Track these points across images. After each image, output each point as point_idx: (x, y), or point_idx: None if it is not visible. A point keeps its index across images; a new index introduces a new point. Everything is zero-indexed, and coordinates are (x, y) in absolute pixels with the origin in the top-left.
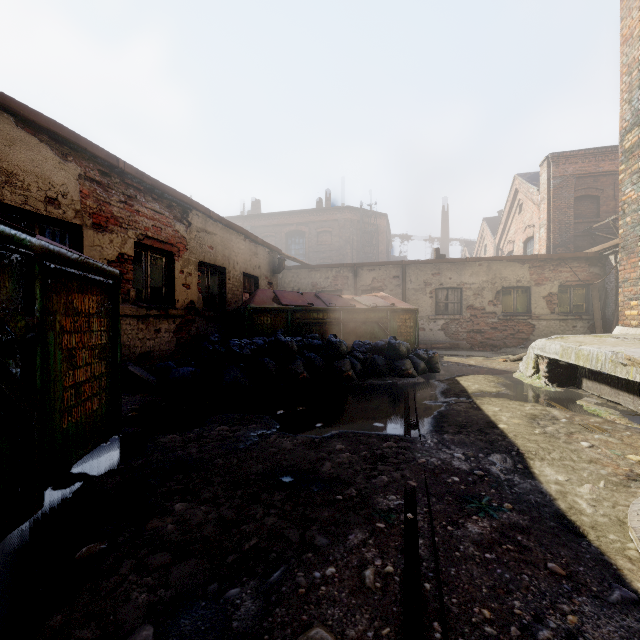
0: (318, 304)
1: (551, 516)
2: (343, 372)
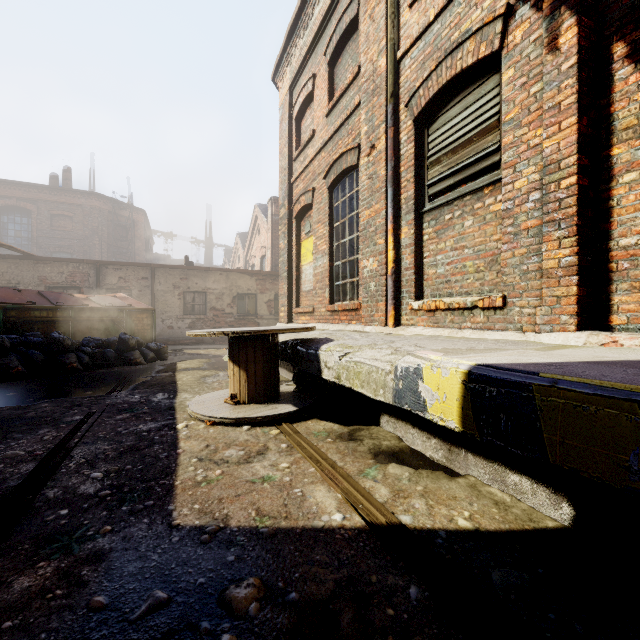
0: (42, 302)
1: (167, 408)
2: (67, 364)
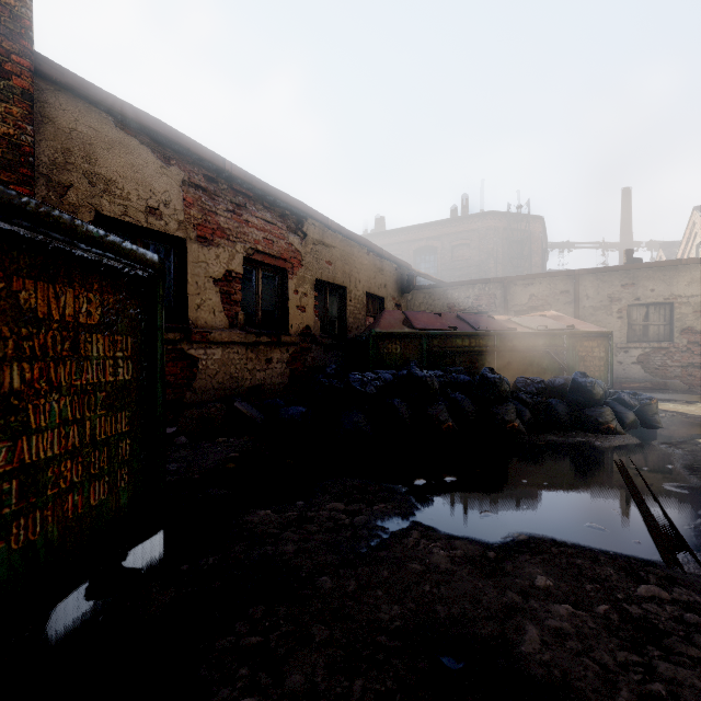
0: (462, 327)
1: None
2: (505, 422)
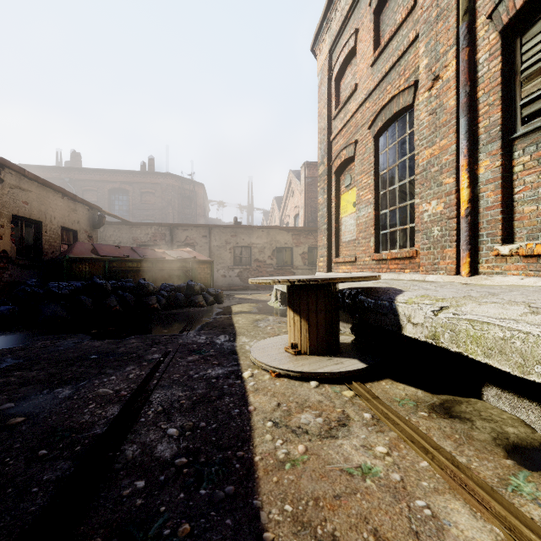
0: (133, 256)
1: (230, 352)
2: (150, 305)
